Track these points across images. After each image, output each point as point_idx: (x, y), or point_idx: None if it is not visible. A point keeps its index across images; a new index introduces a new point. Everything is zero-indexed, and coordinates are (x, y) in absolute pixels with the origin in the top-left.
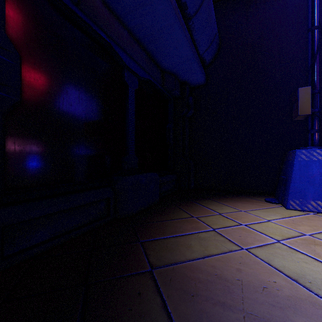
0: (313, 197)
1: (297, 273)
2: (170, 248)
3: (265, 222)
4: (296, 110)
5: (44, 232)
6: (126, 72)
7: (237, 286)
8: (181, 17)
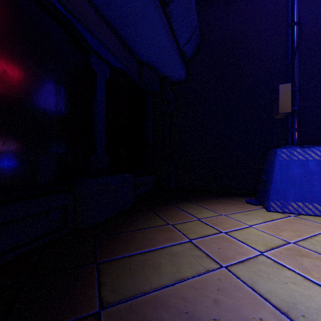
0: (293, 199)
1: (287, 302)
2: (133, 272)
3: (246, 228)
4: (276, 108)
5: None
6: (93, 57)
7: None
8: None
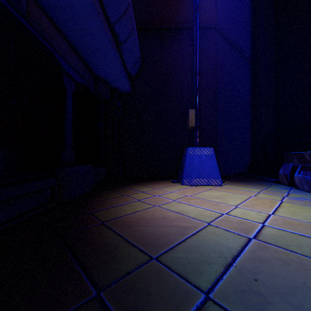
0: (195, 177)
1: (179, 210)
2: (112, 212)
3: (169, 193)
4: (188, 123)
5: (2, 215)
6: (65, 76)
7: (152, 219)
8: (115, 44)
